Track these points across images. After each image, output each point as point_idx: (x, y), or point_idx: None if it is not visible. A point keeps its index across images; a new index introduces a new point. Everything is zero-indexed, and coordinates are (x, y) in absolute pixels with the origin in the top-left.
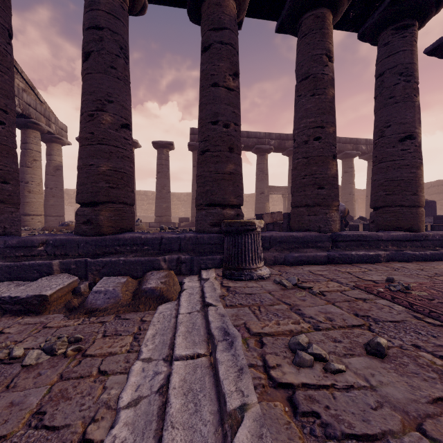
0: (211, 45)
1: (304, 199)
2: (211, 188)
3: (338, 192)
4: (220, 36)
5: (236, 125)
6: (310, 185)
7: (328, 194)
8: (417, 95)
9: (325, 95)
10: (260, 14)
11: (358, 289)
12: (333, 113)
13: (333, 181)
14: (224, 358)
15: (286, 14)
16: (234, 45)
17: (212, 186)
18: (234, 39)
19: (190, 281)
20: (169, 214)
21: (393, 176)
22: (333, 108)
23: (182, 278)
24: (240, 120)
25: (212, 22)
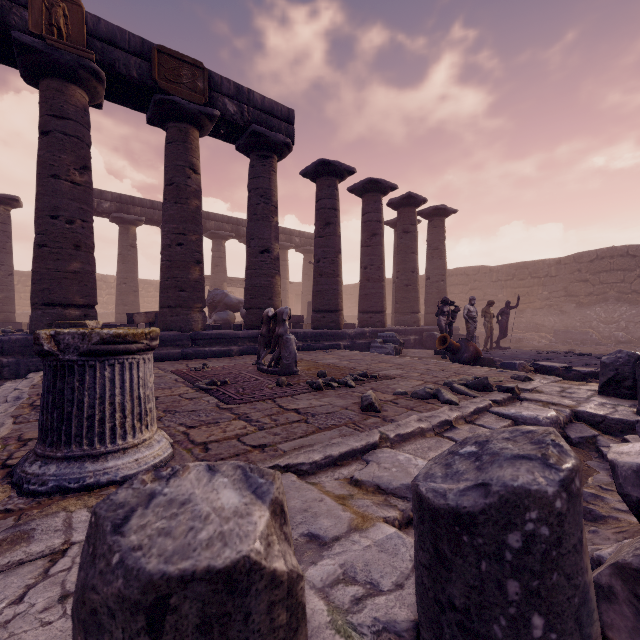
0: (51, 132)
1: (167, 300)
2: (49, 287)
3: (201, 295)
4: (62, 126)
5: (85, 222)
6: (172, 288)
7: (189, 296)
8: (274, 217)
9: (188, 205)
10: (124, 104)
11: (170, 372)
12: (197, 222)
13: (196, 284)
14: (6, 404)
15: (152, 115)
16: (82, 138)
17: (51, 285)
18: (82, 132)
19: (11, 383)
20: (10, 310)
21: (255, 282)
22: (197, 218)
23: (3, 382)
24: (92, 215)
25: (52, 108)
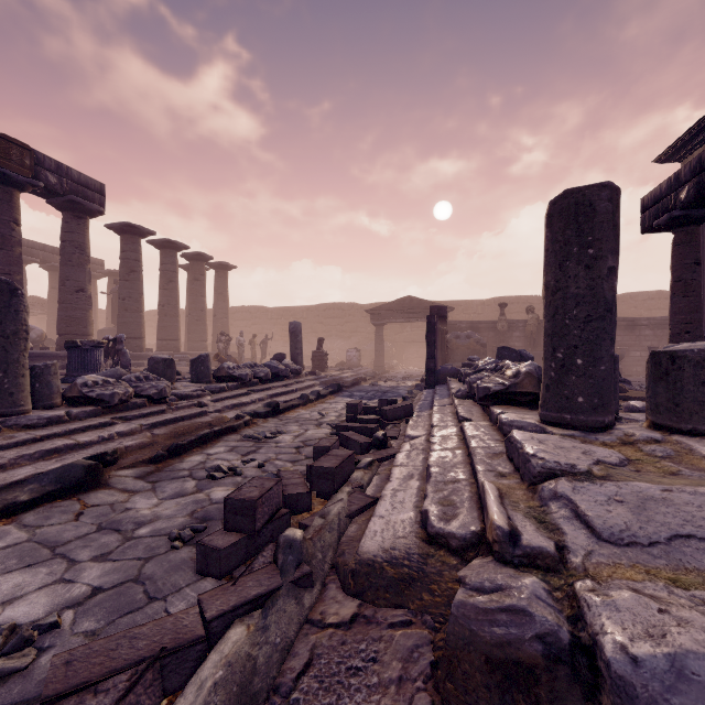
0: None
1: None
2: None
3: None
4: None
5: None
6: None
7: None
8: (88, 265)
9: (13, 252)
10: None
11: None
12: (21, 265)
13: None
14: None
15: None
16: None
17: None
18: None
19: None
20: None
21: (71, 314)
22: (21, 262)
23: None
24: None
25: None
